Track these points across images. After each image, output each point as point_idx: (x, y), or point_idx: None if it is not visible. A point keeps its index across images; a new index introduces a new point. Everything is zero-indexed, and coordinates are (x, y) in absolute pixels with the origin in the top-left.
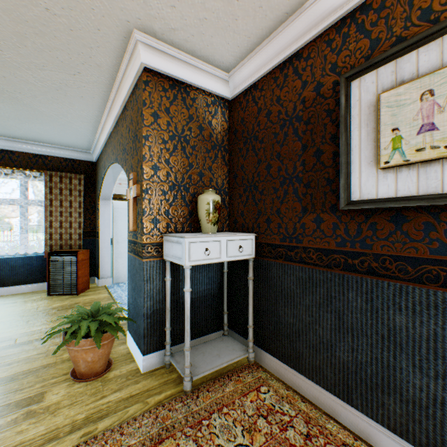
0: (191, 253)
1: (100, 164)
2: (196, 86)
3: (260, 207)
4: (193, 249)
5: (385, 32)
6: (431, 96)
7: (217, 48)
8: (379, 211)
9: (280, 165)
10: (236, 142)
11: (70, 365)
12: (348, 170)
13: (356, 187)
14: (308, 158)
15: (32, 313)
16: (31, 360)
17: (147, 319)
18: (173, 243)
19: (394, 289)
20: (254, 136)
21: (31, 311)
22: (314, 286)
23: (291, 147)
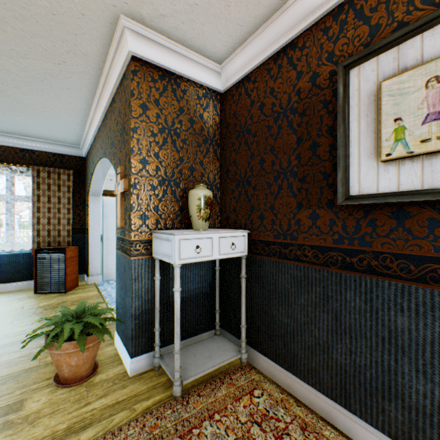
0: (181, 251)
1: (90, 159)
2: (187, 78)
3: (253, 202)
4: (183, 247)
5: (386, 17)
6: (437, 82)
7: (209, 37)
8: (379, 207)
9: (274, 159)
10: (228, 136)
11: (54, 369)
12: (347, 164)
13: (355, 181)
14: (303, 152)
15: (17, 312)
16: (12, 364)
17: (135, 320)
18: (162, 240)
19: (396, 289)
20: (247, 130)
21: (16, 311)
22: (310, 285)
23: (285, 141)
